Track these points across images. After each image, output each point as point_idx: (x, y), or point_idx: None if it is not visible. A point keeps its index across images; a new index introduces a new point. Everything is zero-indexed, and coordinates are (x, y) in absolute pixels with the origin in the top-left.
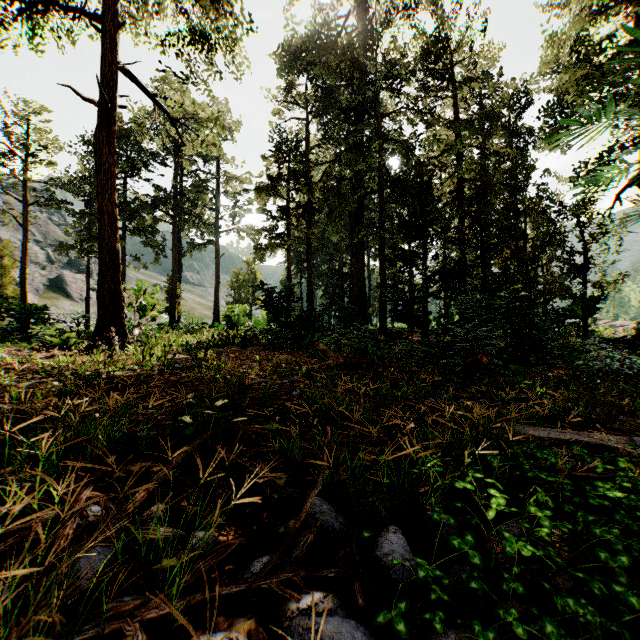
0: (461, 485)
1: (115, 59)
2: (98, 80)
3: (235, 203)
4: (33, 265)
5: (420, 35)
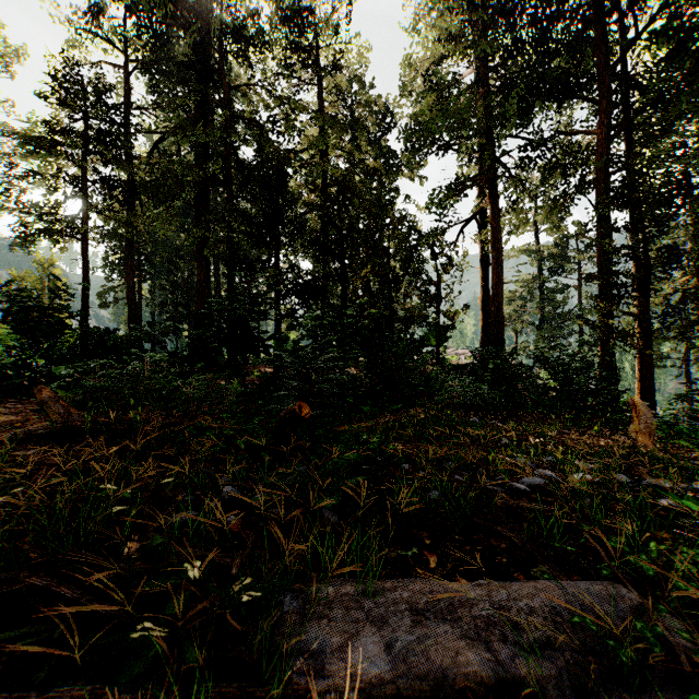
0: None
1: None
2: None
3: (10, 168)
4: None
5: None
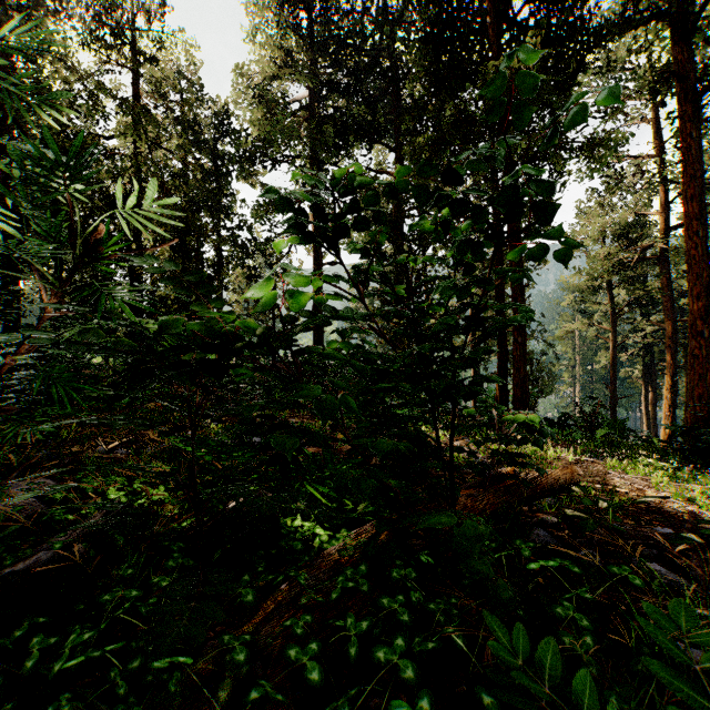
0: None
1: None
2: None
3: None
4: None
5: None
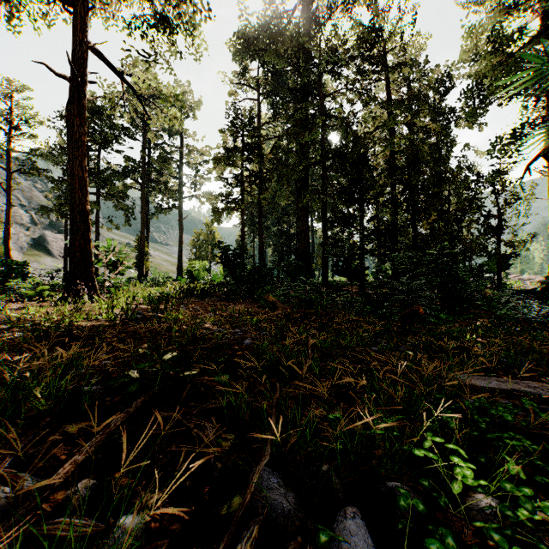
0: (421, 453)
1: (85, 39)
2: (68, 56)
3: (196, 172)
4: (18, 226)
5: (357, 26)
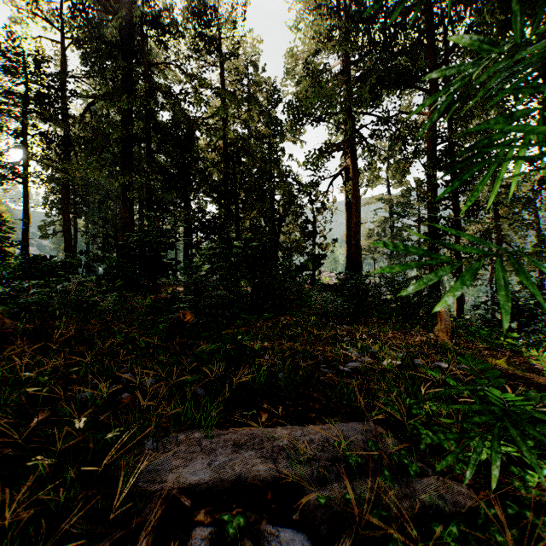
0: None
1: None
2: None
3: None
4: None
5: None
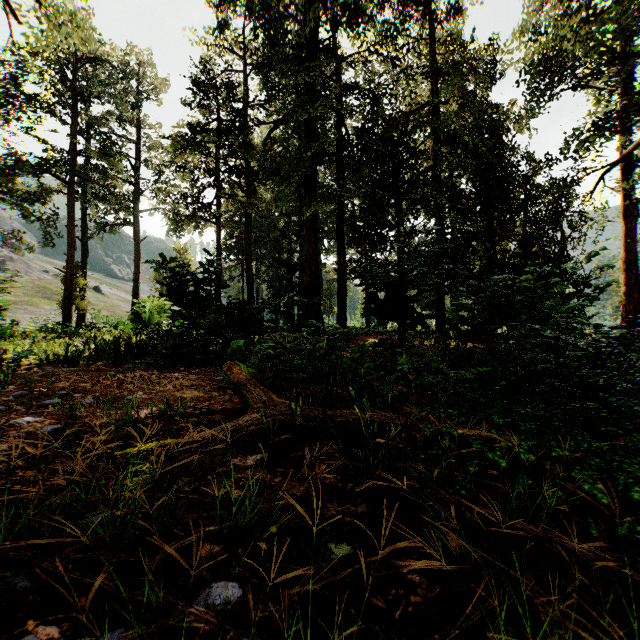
0: None
1: None
2: None
3: (159, 176)
4: None
5: None
